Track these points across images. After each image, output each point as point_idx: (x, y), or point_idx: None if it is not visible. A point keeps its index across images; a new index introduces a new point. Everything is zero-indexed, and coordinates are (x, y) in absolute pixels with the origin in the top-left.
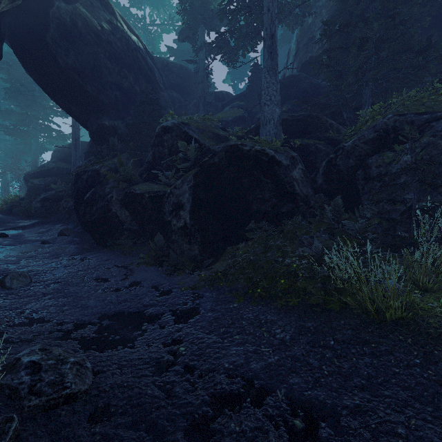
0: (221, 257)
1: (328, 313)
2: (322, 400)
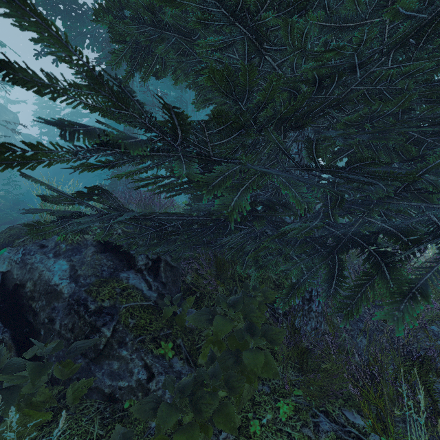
0: None
1: None
2: None
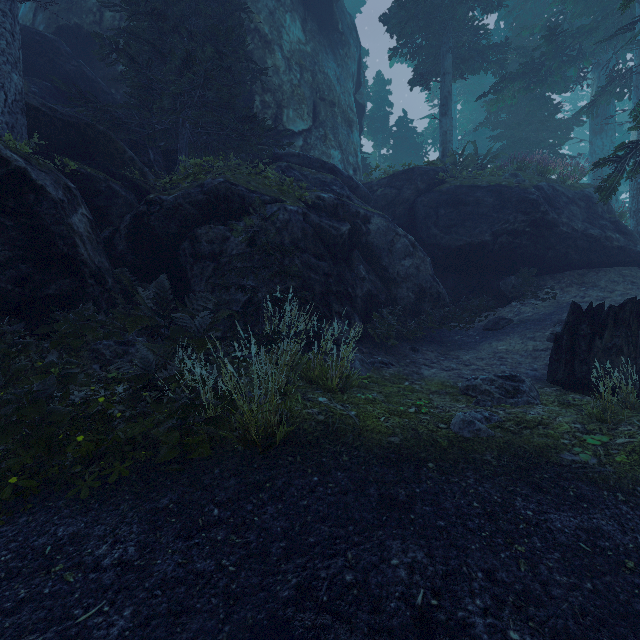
0: None
1: (189, 465)
2: (252, 623)
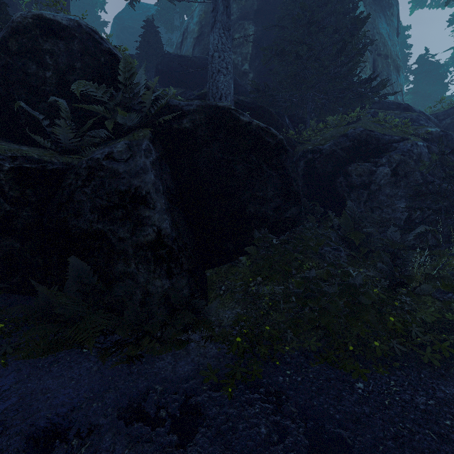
0: (208, 292)
1: None
2: None
